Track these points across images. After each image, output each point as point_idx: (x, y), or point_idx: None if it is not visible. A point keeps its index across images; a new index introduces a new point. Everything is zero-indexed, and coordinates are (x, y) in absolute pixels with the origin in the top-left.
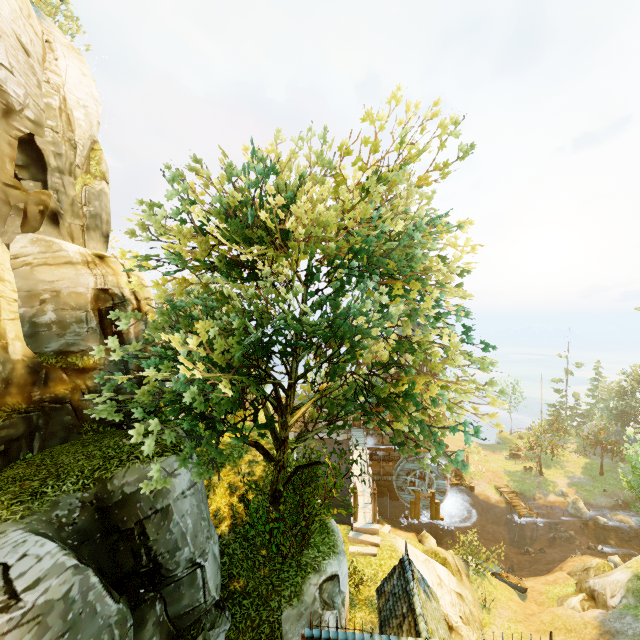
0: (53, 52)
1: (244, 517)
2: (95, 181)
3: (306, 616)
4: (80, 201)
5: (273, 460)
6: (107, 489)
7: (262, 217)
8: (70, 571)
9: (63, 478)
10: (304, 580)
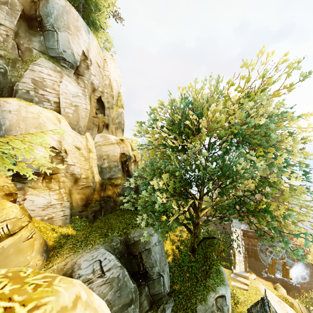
0: (106, 63)
1: (178, 256)
2: (119, 109)
3: (209, 311)
4: (114, 118)
5: (192, 232)
6: (128, 237)
7: (188, 123)
8: (119, 268)
9: (113, 230)
10: (207, 293)
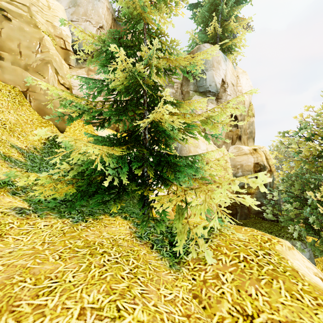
0: (238, 79)
1: None
2: (250, 118)
3: None
4: (246, 128)
5: None
6: None
7: None
8: None
9: None
10: None
